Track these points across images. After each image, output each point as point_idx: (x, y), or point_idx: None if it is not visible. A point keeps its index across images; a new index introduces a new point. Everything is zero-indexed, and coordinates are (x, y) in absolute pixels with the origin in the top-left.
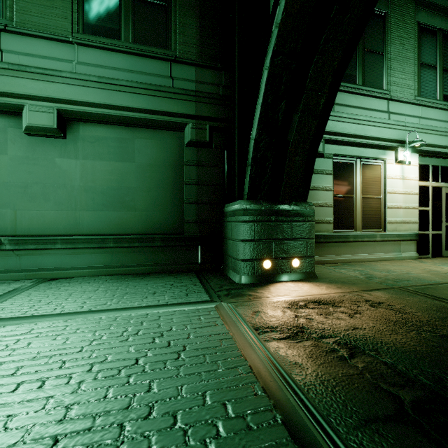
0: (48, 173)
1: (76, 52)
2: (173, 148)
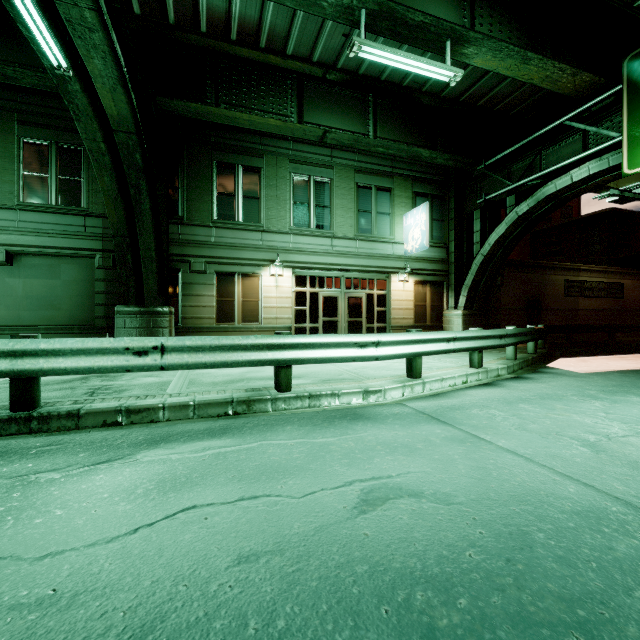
0: (1, 287)
1: (19, 215)
2: (89, 270)
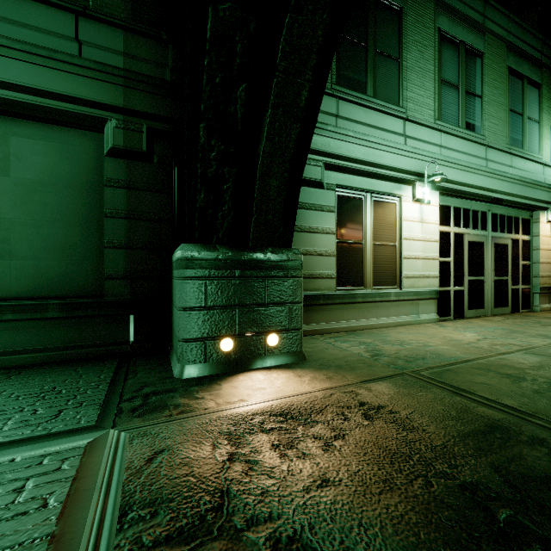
0: None
1: None
2: (85, 158)
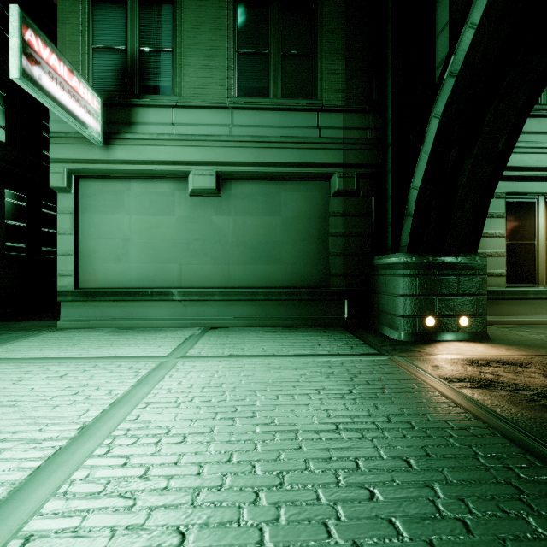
0: (206, 230)
1: (232, 116)
2: (317, 199)
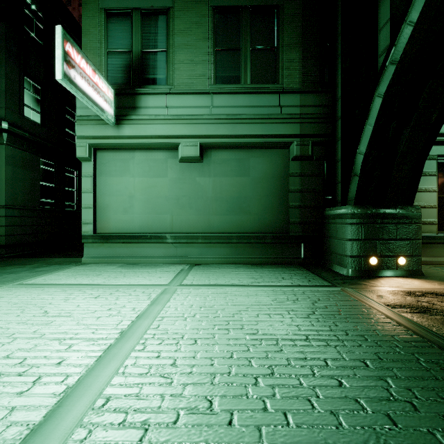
0: (192, 188)
1: (212, 99)
2: (279, 163)
